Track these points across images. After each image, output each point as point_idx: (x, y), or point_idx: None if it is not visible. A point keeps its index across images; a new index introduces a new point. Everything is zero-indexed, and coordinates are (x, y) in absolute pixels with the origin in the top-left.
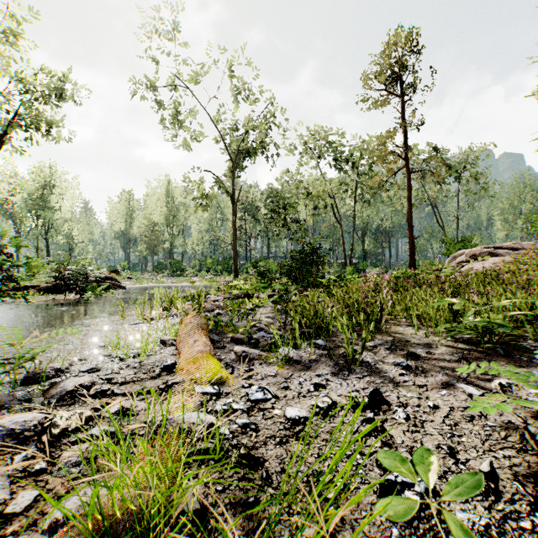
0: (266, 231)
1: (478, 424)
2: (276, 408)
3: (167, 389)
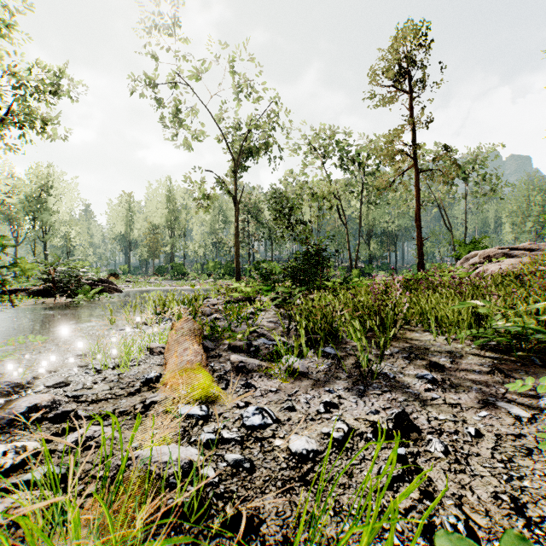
0: (270, 234)
1: (539, 460)
2: (278, 436)
3: (144, 410)
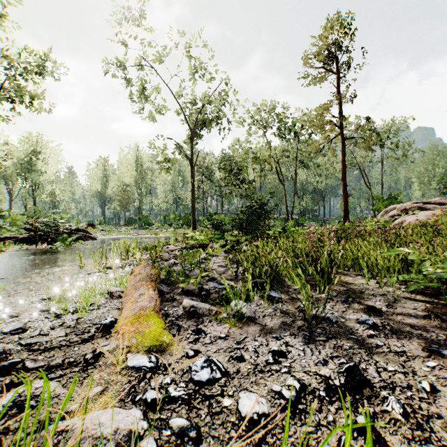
0: (220, 191)
1: None
2: (227, 394)
3: (93, 361)
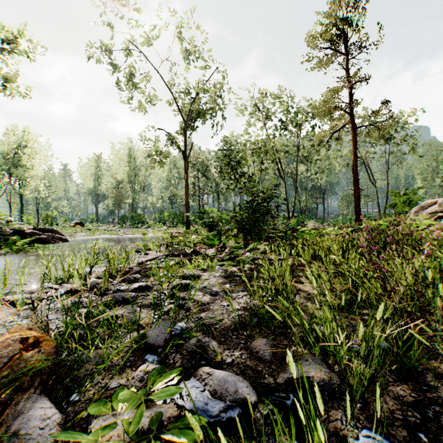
0: (217, 188)
1: None
2: None
3: None
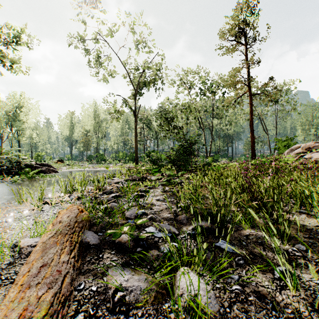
0: (156, 135)
1: None
2: None
3: None
